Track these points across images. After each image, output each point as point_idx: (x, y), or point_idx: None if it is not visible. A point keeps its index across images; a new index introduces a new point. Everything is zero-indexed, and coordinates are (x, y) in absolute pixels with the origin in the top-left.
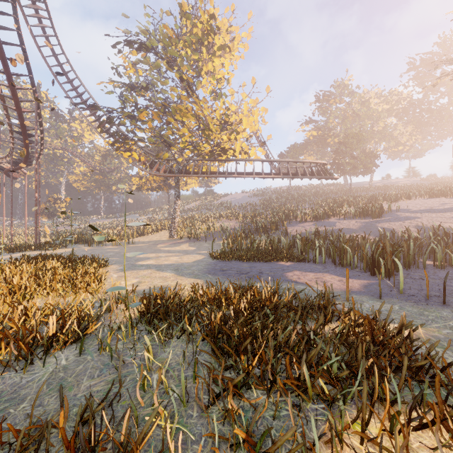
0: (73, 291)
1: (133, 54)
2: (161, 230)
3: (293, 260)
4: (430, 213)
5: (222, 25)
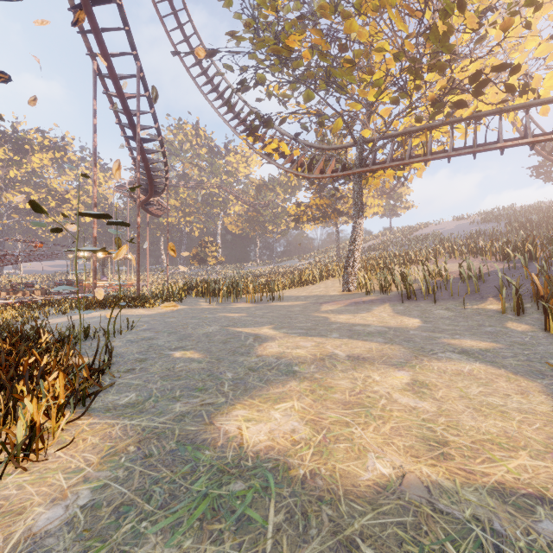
0: None
1: None
2: (327, 278)
3: None
4: None
5: None
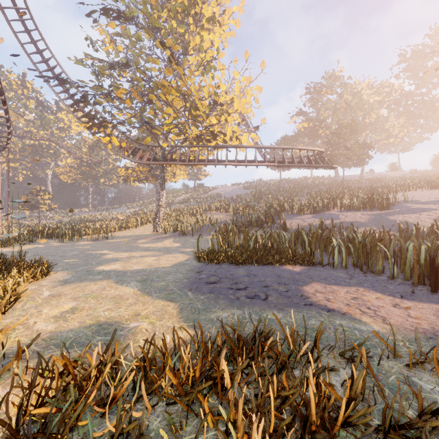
0: None
1: (111, 27)
2: (146, 223)
3: (303, 264)
4: None
5: None
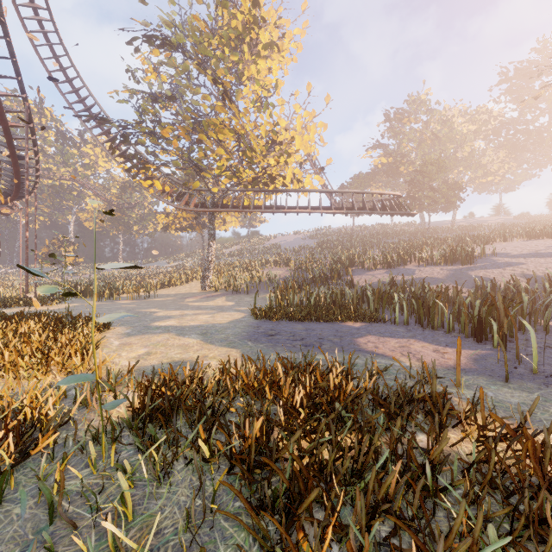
0: (45, 368)
1: (154, 54)
2: (192, 280)
3: (364, 320)
4: (537, 258)
5: (269, 16)
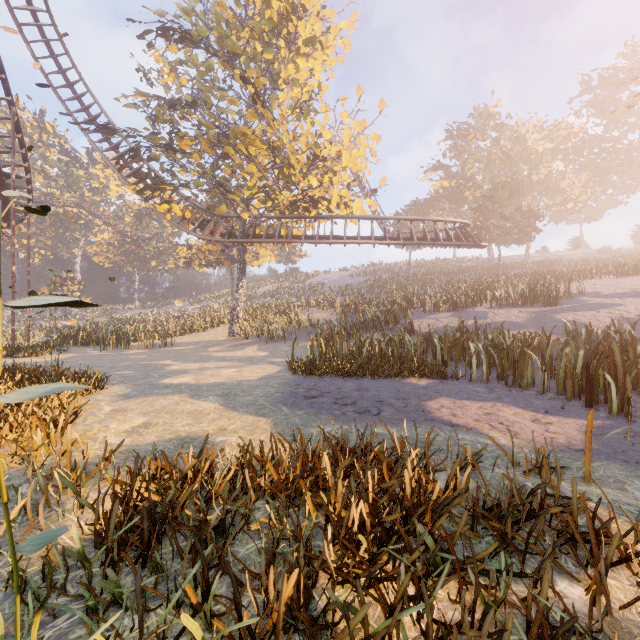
0: None
1: (172, 51)
2: (219, 325)
3: (431, 376)
4: (636, 298)
5: (310, 4)
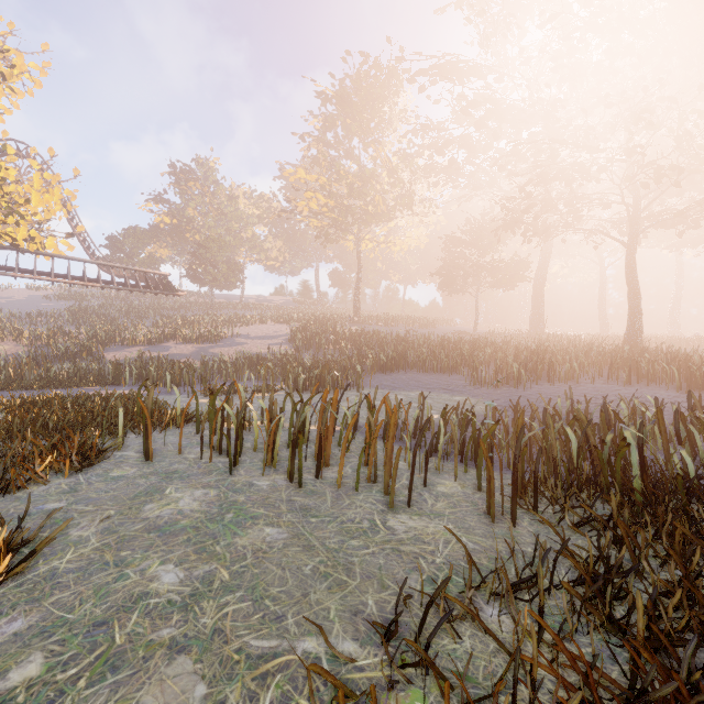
0: None
1: None
2: None
3: (101, 385)
4: (259, 340)
5: None
